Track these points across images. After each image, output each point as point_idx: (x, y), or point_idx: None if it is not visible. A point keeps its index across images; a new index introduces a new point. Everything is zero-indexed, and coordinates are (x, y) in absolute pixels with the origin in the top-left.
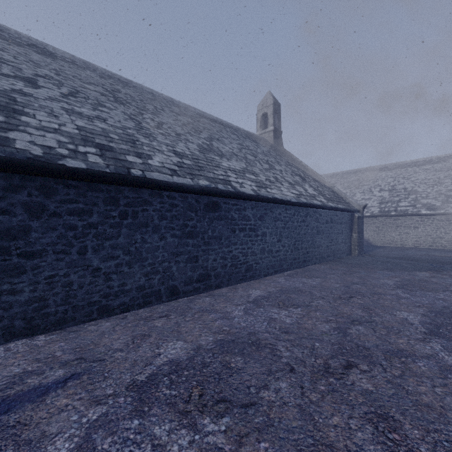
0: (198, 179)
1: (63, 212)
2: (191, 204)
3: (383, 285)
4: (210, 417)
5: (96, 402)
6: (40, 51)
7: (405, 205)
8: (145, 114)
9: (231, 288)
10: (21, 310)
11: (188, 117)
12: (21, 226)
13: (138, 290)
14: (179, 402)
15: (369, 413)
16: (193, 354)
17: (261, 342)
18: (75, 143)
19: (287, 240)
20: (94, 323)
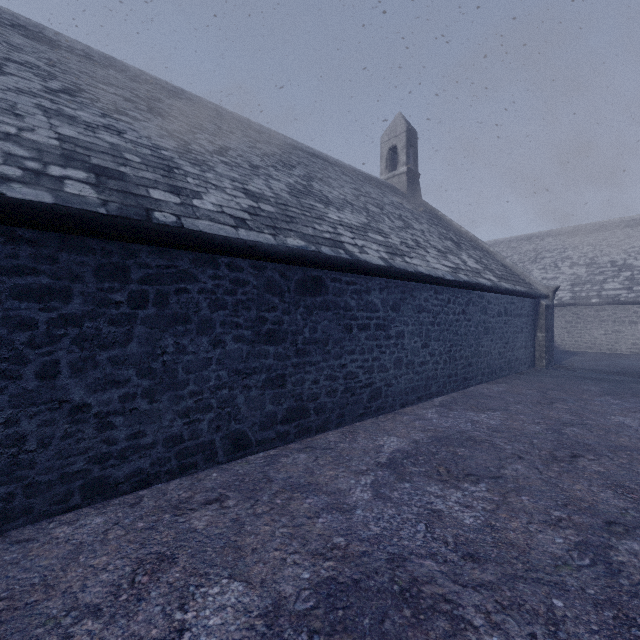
0: (286, 235)
1: (4, 294)
2: (273, 281)
3: (623, 429)
4: None
5: None
6: (32, 35)
7: (615, 287)
8: (200, 133)
9: (344, 432)
10: None
11: (273, 146)
12: None
13: (169, 444)
14: None
15: None
16: (263, 632)
17: (422, 590)
18: (43, 160)
19: (437, 344)
20: (73, 516)
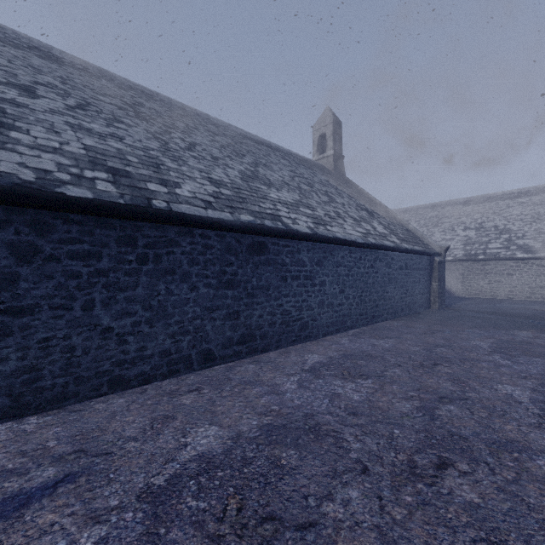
0: (240, 213)
1: (63, 256)
2: (231, 245)
3: (476, 348)
4: (251, 544)
5: (93, 520)
6: (44, 55)
7: (496, 246)
8: (174, 132)
9: (281, 352)
10: (6, 384)
11: (228, 138)
12: (6, 273)
13: (162, 356)
14: (209, 520)
15: (479, 541)
16: (231, 445)
17: (322, 427)
18: (80, 166)
19: (351, 290)
20: (104, 399)
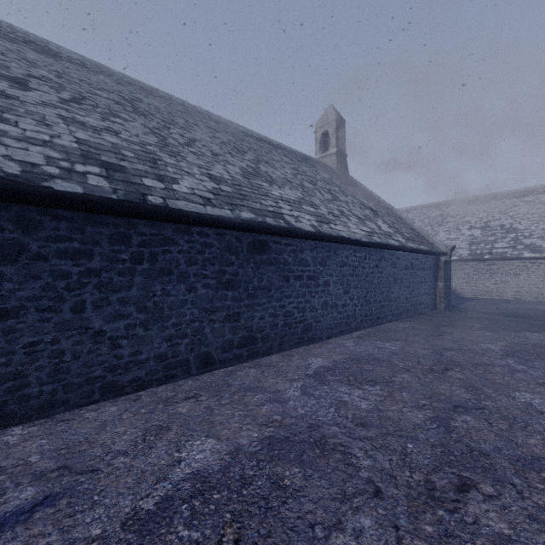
0: (240, 210)
1: (51, 254)
2: (231, 244)
3: (487, 352)
4: None
5: None
6: (40, 49)
7: (503, 246)
8: (173, 128)
9: (283, 355)
10: None
11: (229, 135)
12: None
13: (158, 360)
14: None
15: None
16: (229, 461)
17: (328, 441)
18: (71, 160)
19: (356, 291)
20: (95, 407)
